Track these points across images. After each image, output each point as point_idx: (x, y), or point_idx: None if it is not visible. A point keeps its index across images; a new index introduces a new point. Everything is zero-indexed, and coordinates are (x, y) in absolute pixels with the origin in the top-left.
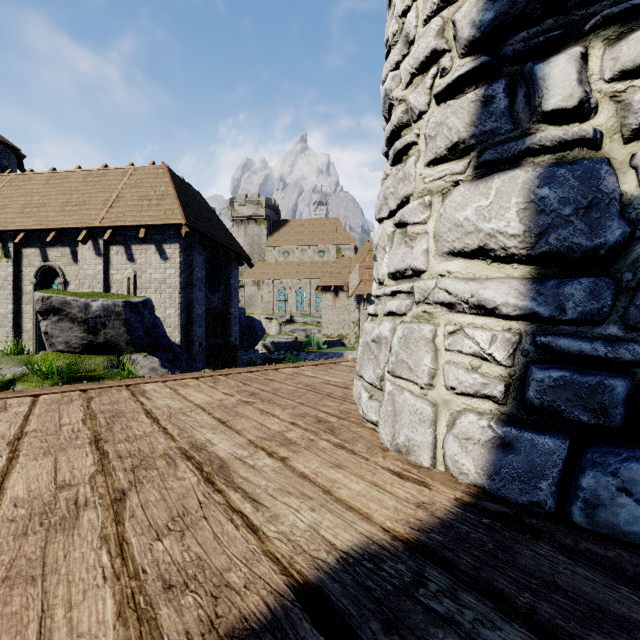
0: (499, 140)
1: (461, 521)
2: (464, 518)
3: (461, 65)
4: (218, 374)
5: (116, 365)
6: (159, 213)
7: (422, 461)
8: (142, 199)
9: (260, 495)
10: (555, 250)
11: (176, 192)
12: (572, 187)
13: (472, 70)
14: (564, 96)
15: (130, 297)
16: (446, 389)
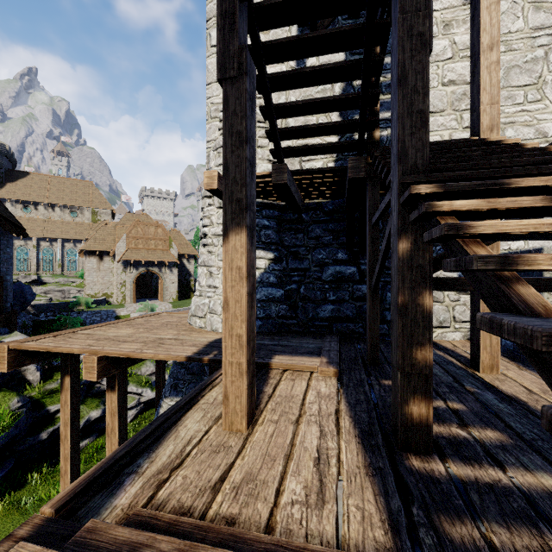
0: None
1: None
2: None
3: None
4: (107, 324)
5: None
6: None
7: (219, 331)
8: None
9: (191, 339)
10: None
11: None
12: None
13: None
14: None
15: None
16: None
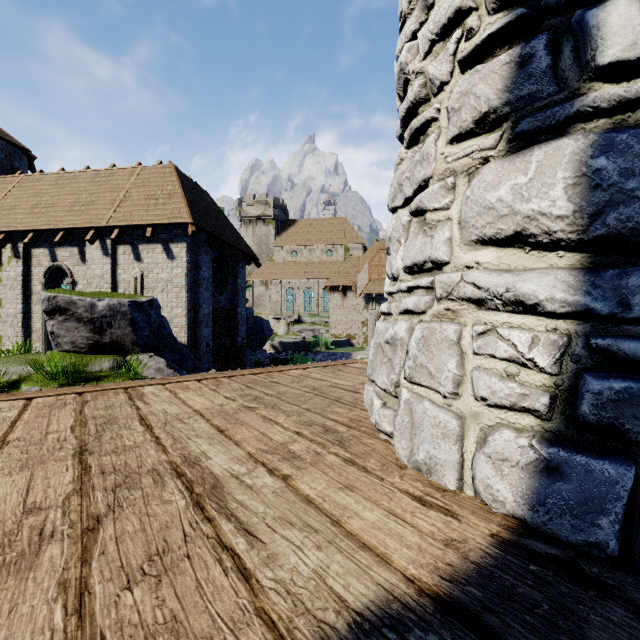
0: (540, 105)
1: (502, 568)
2: (506, 563)
3: (491, 23)
4: (221, 376)
5: (121, 365)
6: (166, 212)
7: (446, 483)
8: (149, 198)
9: (256, 526)
10: (615, 233)
11: (183, 191)
12: (637, 155)
13: (506, 26)
14: (625, 45)
15: (136, 297)
16: (475, 399)
